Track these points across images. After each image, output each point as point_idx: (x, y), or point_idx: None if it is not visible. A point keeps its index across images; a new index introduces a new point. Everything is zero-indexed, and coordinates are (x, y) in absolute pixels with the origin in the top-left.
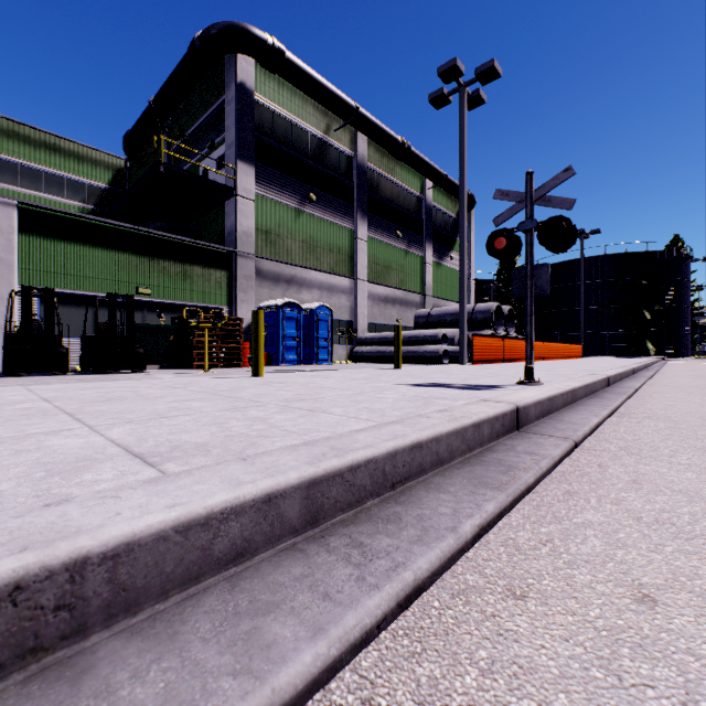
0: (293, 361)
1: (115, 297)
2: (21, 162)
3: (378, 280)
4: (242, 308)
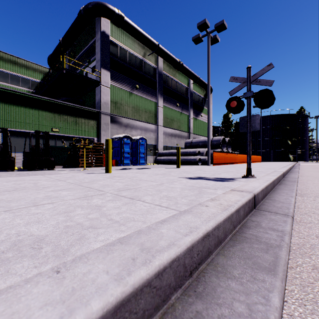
0: (128, 163)
1: (39, 132)
2: None
3: (168, 126)
4: (103, 138)
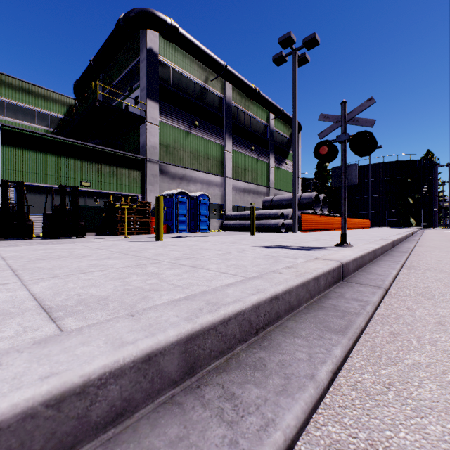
0: (184, 230)
1: (65, 187)
2: (6, 100)
3: (239, 178)
4: (150, 195)
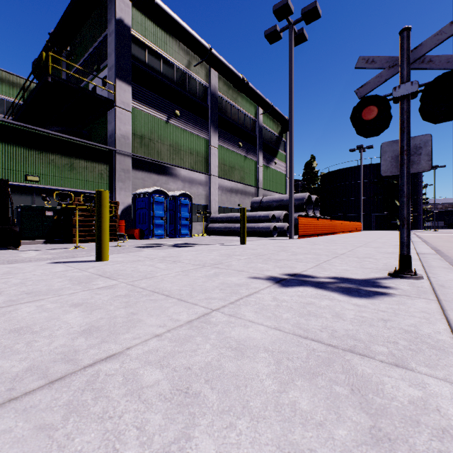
0: (161, 235)
1: None
2: None
3: (226, 176)
4: (120, 194)
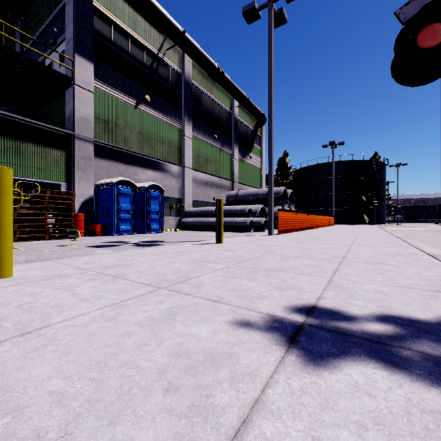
0: (128, 231)
1: None
2: None
3: (200, 169)
4: (80, 184)
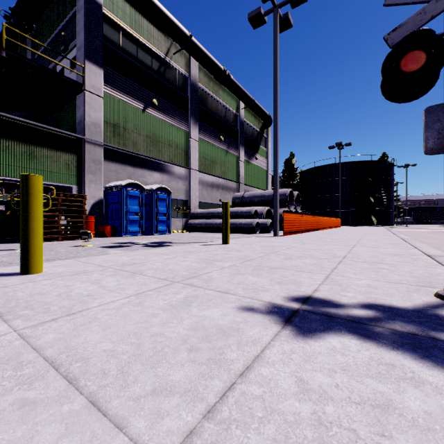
0: (136, 232)
1: None
2: None
3: (207, 171)
4: (90, 187)
